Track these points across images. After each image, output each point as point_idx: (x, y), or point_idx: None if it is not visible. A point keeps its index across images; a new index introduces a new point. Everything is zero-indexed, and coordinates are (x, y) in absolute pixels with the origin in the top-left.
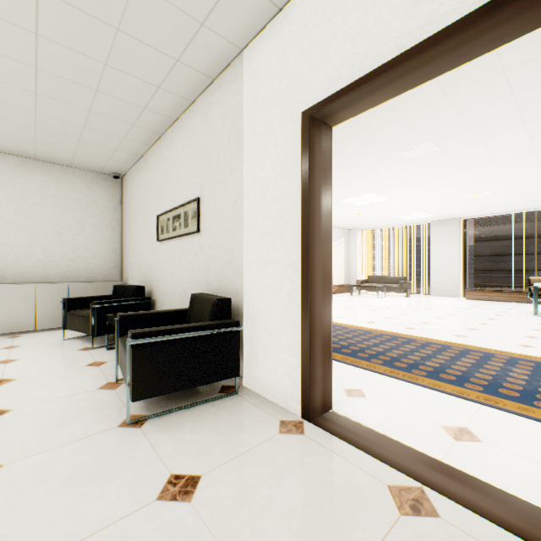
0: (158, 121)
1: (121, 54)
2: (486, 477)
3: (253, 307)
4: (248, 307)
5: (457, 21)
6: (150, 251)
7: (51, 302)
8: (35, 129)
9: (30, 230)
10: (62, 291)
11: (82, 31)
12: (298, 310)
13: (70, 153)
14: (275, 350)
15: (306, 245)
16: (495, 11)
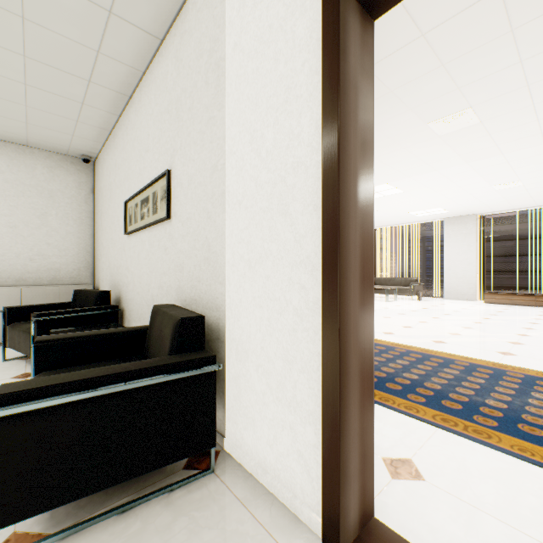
0: (120, 74)
1: None
2: None
3: (239, 329)
4: (232, 329)
5: None
6: (118, 247)
7: None
8: None
9: None
10: (12, 297)
11: None
12: (316, 343)
13: (21, 126)
14: (274, 405)
15: (332, 225)
16: None
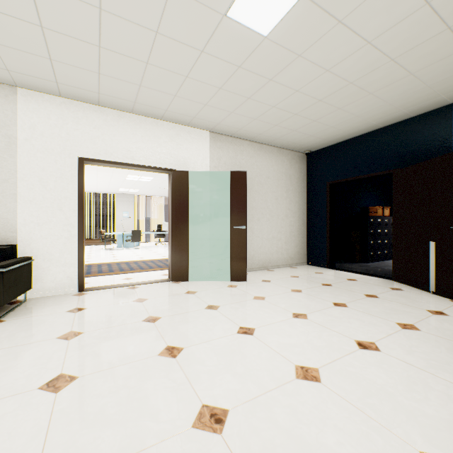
0: None
1: None
2: (141, 281)
3: (31, 249)
4: (24, 249)
5: (141, 165)
6: None
7: None
8: None
9: None
10: None
11: None
12: (75, 245)
13: None
14: (55, 268)
15: (82, 216)
16: (148, 169)
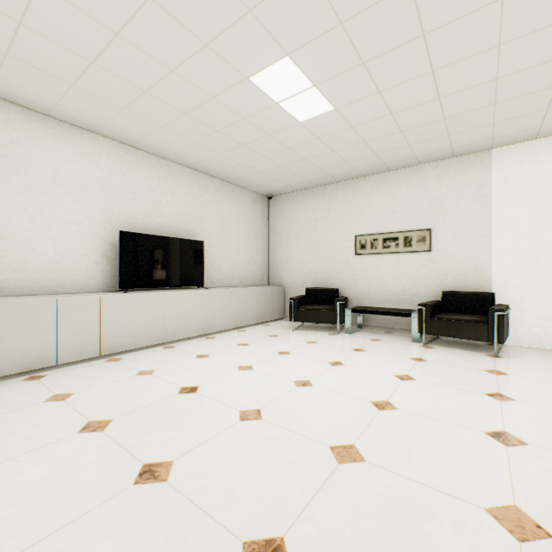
0: (377, 170)
1: (427, 143)
2: None
3: (503, 297)
4: (497, 297)
5: None
6: (335, 261)
7: (252, 302)
8: (279, 166)
9: (225, 242)
10: (256, 293)
11: (428, 133)
12: None
13: (267, 180)
14: (528, 319)
15: None
16: None
